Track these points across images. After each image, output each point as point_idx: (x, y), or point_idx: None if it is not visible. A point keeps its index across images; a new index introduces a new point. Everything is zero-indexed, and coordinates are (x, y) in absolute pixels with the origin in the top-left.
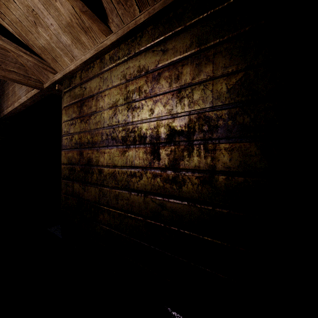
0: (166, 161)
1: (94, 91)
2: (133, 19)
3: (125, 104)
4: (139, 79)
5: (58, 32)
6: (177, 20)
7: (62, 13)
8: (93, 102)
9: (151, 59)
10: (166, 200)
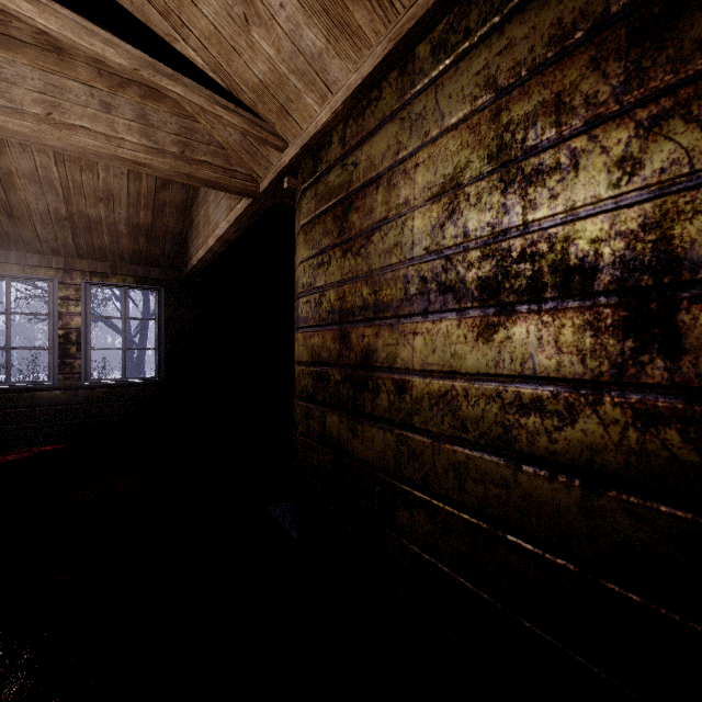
0: None
1: (382, 164)
2: None
3: (493, 172)
4: (557, 66)
5: (295, 24)
6: None
7: None
8: (379, 195)
9: None
10: None
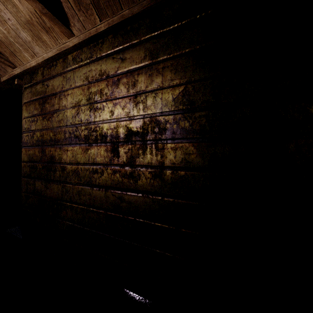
0: (124, 158)
1: (57, 90)
2: (94, 26)
3: (87, 105)
4: (100, 82)
5: (16, 27)
6: (133, 33)
7: (21, 10)
8: (56, 100)
9: (111, 65)
10: (124, 193)
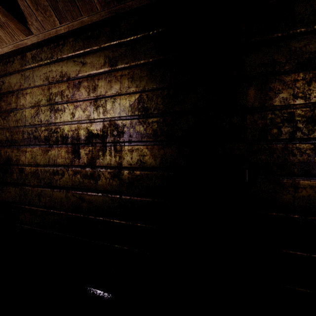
0: (85, 159)
1: (14, 87)
2: (54, 27)
3: (48, 105)
4: (61, 83)
5: None
6: (94, 39)
7: None
8: (13, 99)
9: (72, 68)
10: (85, 193)
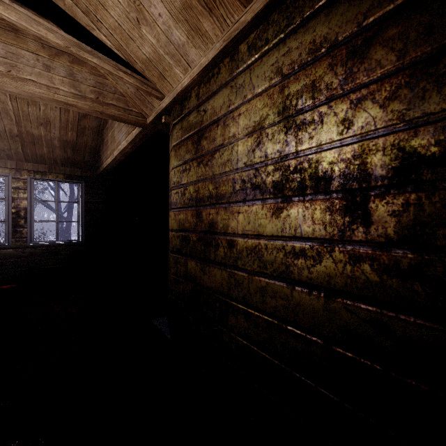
0: (390, 227)
1: (220, 112)
2: None
3: (280, 122)
4: (312, 66)
5: (168, 26)
6: None
7: None
8: (218, 130)
9: (344, 17)
10: (389, 315)
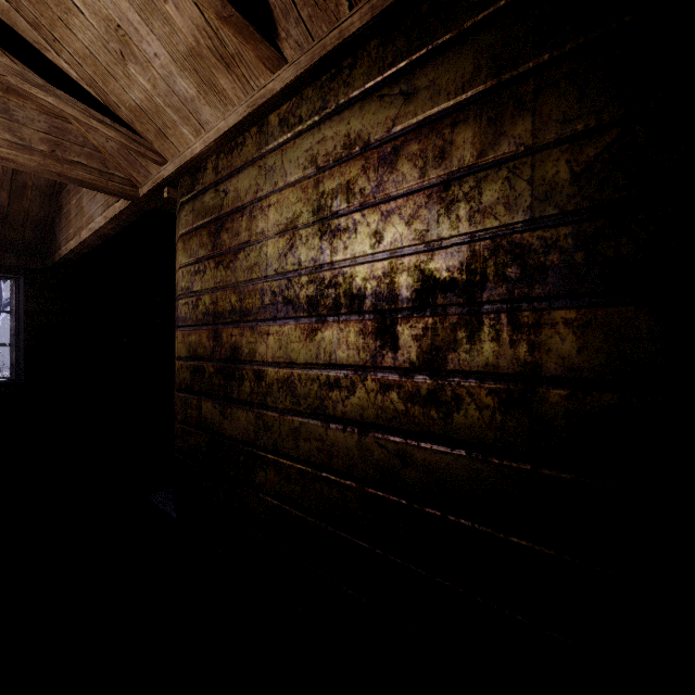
0: (413, 352)
1: (246, 198)
2: (334, 26)
3: (315, 223)
4: (347, 164)
5: (169, 72)
6: (439, 18)
7: (179, 28)
8: (243, 222)
9: (376, 117)
10: (412, 444)
